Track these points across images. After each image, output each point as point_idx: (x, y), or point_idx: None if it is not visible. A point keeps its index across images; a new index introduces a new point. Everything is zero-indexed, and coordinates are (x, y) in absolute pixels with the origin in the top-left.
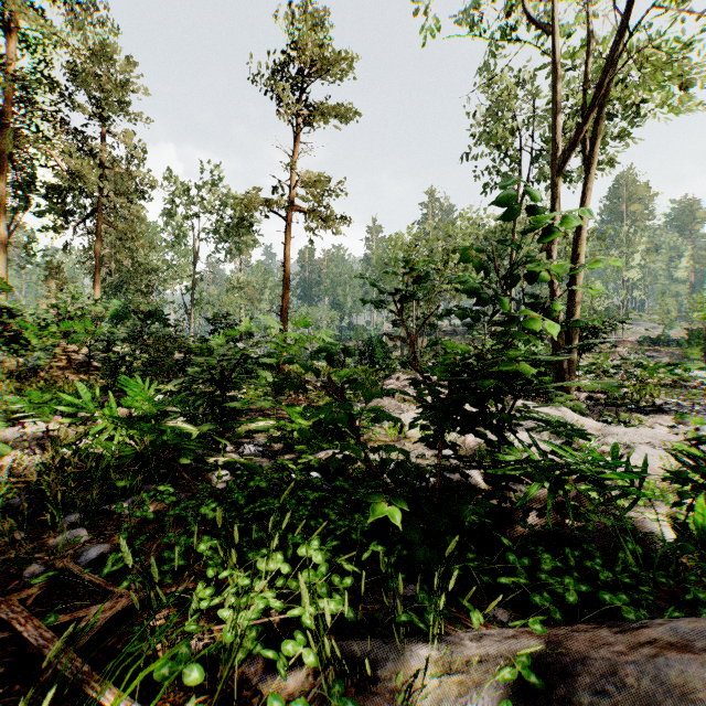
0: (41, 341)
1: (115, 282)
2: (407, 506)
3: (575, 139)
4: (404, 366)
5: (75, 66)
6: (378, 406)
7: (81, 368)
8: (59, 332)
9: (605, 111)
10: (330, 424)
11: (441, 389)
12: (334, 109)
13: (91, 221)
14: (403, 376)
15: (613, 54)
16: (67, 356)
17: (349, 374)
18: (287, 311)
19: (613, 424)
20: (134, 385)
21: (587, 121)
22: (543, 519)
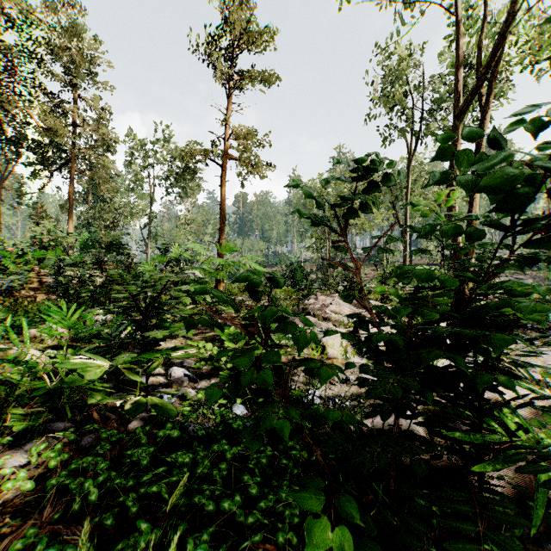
0: (19, 266)
1: (88, 220)
2: (359, 515)
3: (476, 86)
4: (344, 301)
5: (50, 41)
6: (302, 328)
7: (50, 289)
8: (33, 259)
9: (499, 65)
10: (246, 386)
11: (354, 308)
12: (262, 75)
13: (66, 169)
14: (320, 297)
15: (514, 7)
16: (40, 279)
17: (273, 315)
18: (223, 242)
19: (522, 344)
20: (53, 312)
21: (487, 70)
22: (517, 491)
